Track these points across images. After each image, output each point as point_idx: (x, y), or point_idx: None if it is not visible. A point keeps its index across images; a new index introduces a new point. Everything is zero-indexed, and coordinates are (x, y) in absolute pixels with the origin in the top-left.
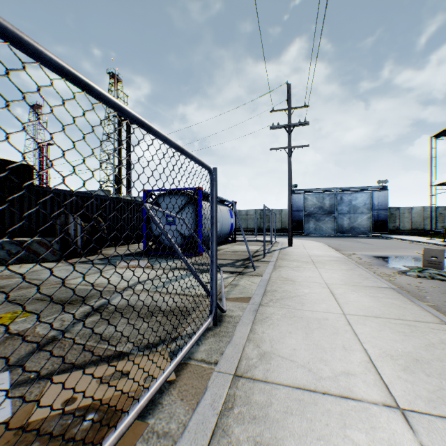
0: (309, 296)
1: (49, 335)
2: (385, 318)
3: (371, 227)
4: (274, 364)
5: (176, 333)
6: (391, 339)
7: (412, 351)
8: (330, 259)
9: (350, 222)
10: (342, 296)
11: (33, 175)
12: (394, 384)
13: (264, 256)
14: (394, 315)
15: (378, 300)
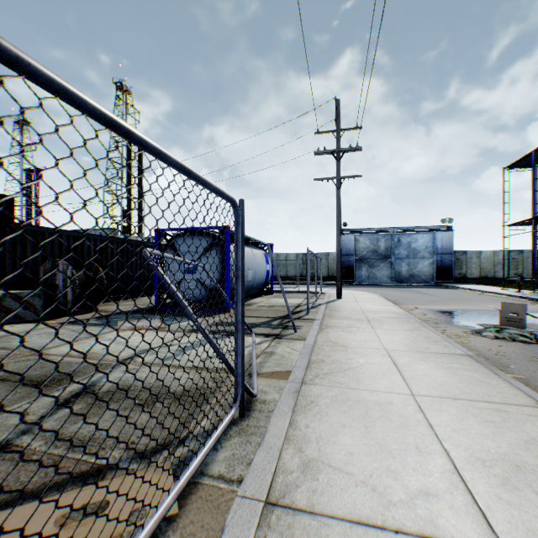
0: (365, 368)
1: (1, 438)
2: (465, 399)
3: (433, 275)
4: (324, 479)
5: (186, 430)
6: (479, 432)
7: (508, 452)
8: (389, 316)
9: (410, 269)
10: (408, 368)
11: (14, 209)
12: (494, 510)
13: (307, 313)
14: (476, 395)
15: (453, 372)
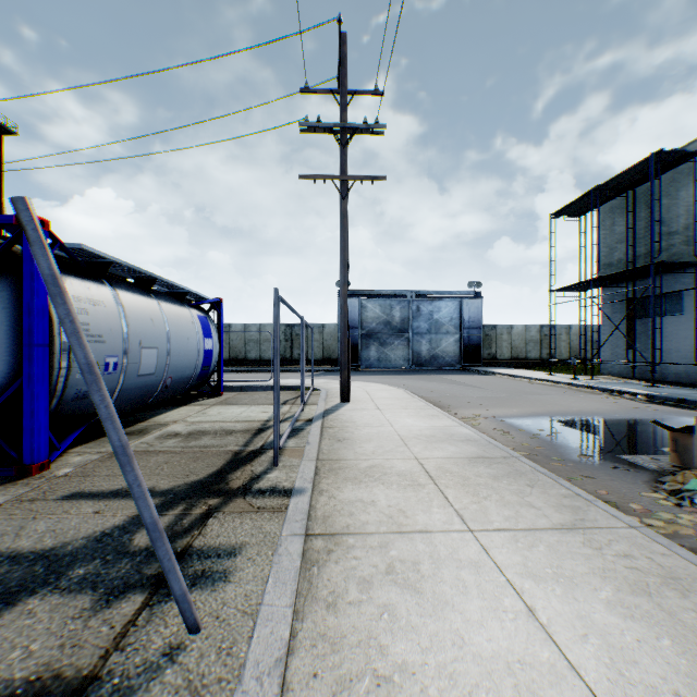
0: None
1: None
2: None
3: (460, 355)
4: None
5: None
6: None
7: None
8: (465, 454)
9: (432, 348)
10: None
11: None
12: None
13: (276, 461)
14: None
15: None
